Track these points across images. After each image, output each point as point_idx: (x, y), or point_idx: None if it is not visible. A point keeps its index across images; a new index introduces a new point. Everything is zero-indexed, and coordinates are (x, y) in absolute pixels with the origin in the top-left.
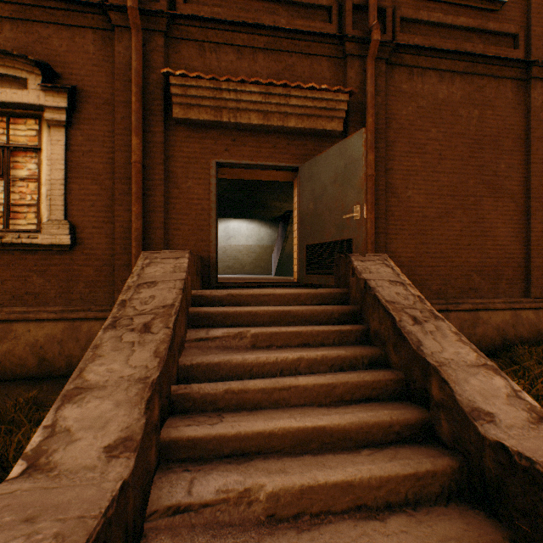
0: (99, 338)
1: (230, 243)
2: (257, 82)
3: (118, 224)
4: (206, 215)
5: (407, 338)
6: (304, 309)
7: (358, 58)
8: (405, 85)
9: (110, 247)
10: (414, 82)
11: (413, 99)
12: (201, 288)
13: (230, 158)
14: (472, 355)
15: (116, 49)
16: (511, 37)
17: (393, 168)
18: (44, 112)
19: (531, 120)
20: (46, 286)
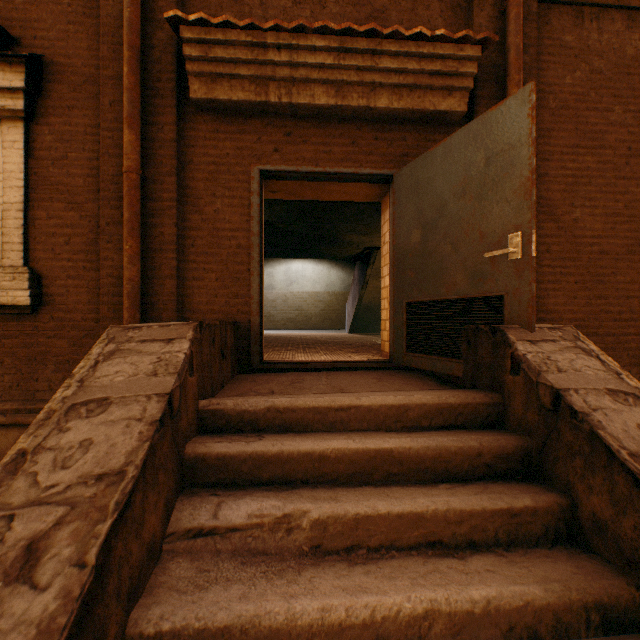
0: None
1: (292, 289)
2: (325, 30)
3: (104, 271)
4: (244, 254)
5: None
6: (420, 446)
7: None
8: (569, 35)
9: (94, 307)
10: (585, 30)
11: (583, 58)
12: (235, 373)
13: (282, 163)
14: None
15: None
16: None
17: (549, 173)
18: None
19: None
20: None
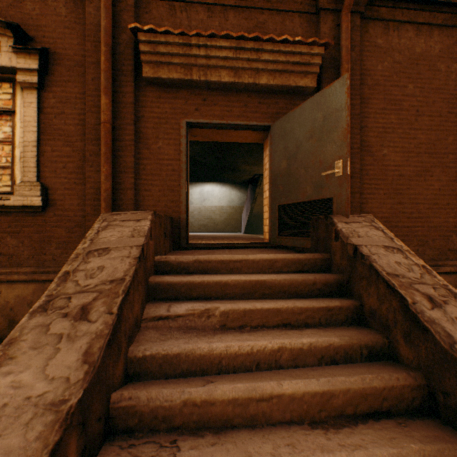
0: (20, 327)
1: (204, 204)
2: (228, 36)
3: (88, 185)
4: (176, 175)
5: (430, 330)
6: (281, 278)
7: (332, 12)
8: (380, 39)
9: (82, 208)
10: (390, 37)
11: (389, 54)
12: (171, 249)
13: (200, 117)
14: None
15: (87, 10)
16: None
17: (367, 125)
18: (16, 74)
19: None
20: (19, 247)
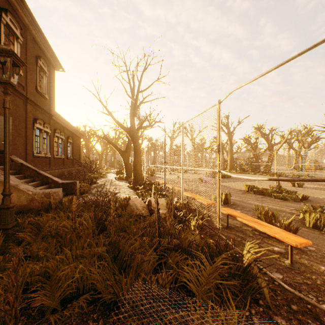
0: None
1: None
2: None
3: None
4: None
5: (42, 174)
6: None
7: None
8: None
9: None
10: None
11: None
12: None
13: None
14: (51, 175)
15: None
16: (23, 86)
17: None
18: None
19: (28, 115)
20: None
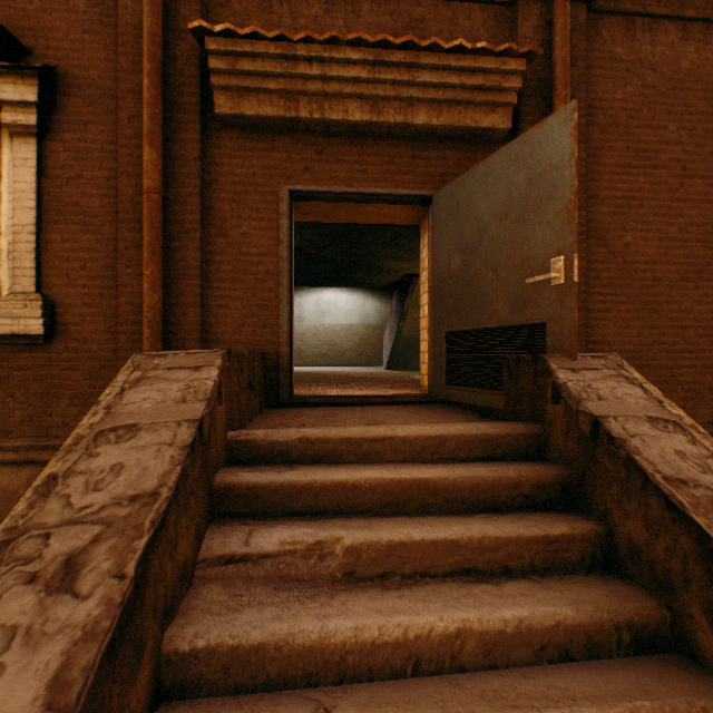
0: None
1: (323, 321)
2: (359, 42)
3: (123, 299)
4: (272, 281)
5: None
6: (457, 476)
7: (537, 1)
8: (620, 47)
9: (112, 337)
10: (636, 42)
11: (635, 72)
12: (263, 407)
13: (313, 183)
14: None
15: (120, 1)
16: None
17: (598, 194)
18: (1, 111)
19: None
20: (7, 403)
